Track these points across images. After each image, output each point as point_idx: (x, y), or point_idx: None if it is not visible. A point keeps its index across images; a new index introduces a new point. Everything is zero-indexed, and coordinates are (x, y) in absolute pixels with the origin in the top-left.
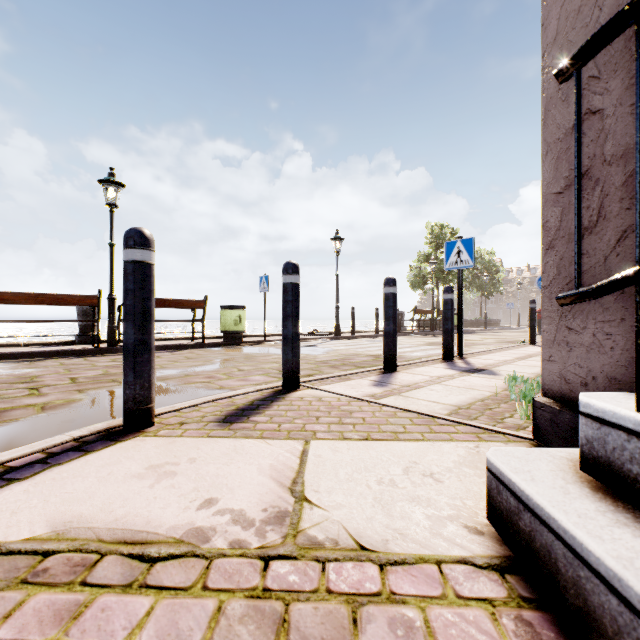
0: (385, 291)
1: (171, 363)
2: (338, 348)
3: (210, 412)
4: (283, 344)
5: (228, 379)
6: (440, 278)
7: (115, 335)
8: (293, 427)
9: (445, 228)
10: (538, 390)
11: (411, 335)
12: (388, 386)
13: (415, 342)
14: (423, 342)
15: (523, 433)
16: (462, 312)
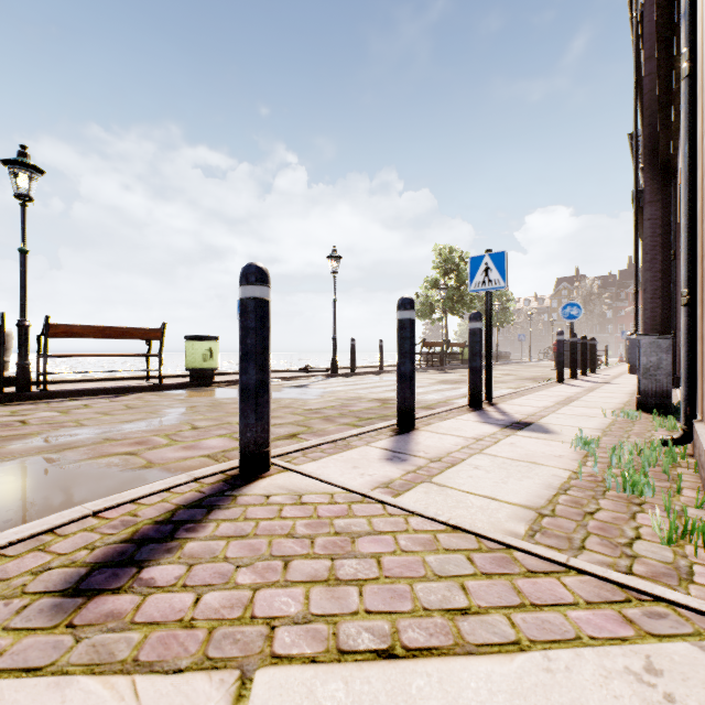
0: (399, 316)
1: (97, 417)
2: (335, 389)
3: (66, 552)
4: (241, 399)
5: (168, 446)
6: (449, 307)
7: (28, 376)
8: (226, 605)
9: (454, 251)
10: (631, 464)
11: (419, 371)
12: (409, 461)
13: (426, 380)
14: (435, 380)
15: (702, 596)
16: (491, 345)
